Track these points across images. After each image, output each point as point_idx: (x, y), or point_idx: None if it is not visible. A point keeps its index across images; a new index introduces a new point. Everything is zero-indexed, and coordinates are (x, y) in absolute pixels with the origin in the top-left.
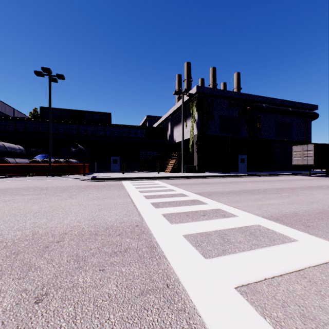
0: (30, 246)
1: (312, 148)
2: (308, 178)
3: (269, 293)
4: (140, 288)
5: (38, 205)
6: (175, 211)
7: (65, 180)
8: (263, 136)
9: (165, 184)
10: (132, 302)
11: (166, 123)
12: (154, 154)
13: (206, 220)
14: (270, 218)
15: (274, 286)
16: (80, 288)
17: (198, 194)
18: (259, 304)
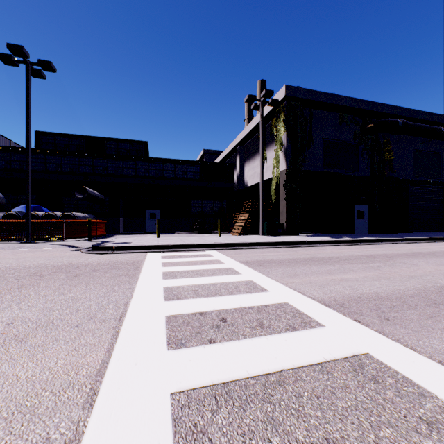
0: None
1: None
2: None
3: None
4: None
5: None
6: None
7: (43, 250)
8: (396, 174)
9: (233, 262)
10: None
11: (232, 157)
12: (214, 205)
13: None
14: None
15: None
16: None
17: (340, 308)
18: None
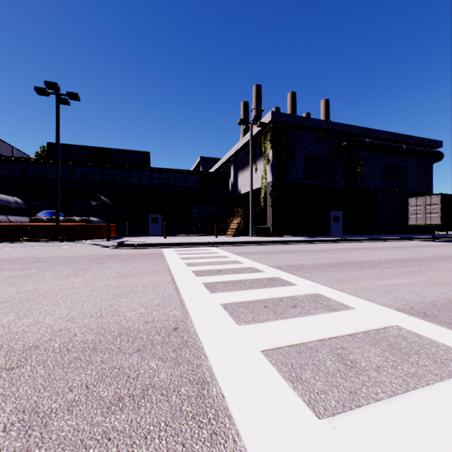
0: None
1: (439, 201)
2: (433, 244)
3: None
4: None
5: (16, 288)
6: (244, 297)
7: (79, 247)
8: (366, 184)
9: (226, 252)
10: None
11: (227, 166)
12: (211, 210)
13: (301, 317)
14: (411, 312)
15: None
16: None
17: (278, 268)
18: None
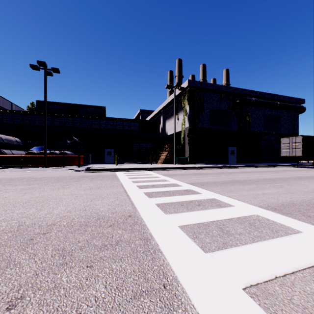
0: (13, 238)
1: (301, 140)
2: (296, 169)
3: (283, 295)
4: (133, 290)
5: (30, 195)
6: (169, 200)
7: (60, 171)
8: (253, 129)
9: (158, 174)
10: (123, 308)
11: (158, 116)
12: (147, 146)
13: (202, 210)
14: (267, 208)
15: (288, 286)
16: (62, 289)
17: (191, 184)
18: (275, 310)
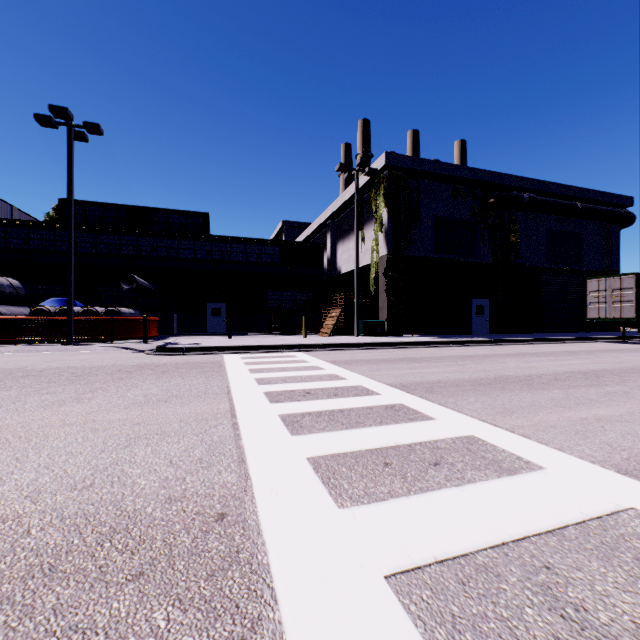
0: None
1: (633, 283)
2: (626, 348)
3: None
4: None
5: None
6: (348, 445)
7: (99, 353)
8: (524, 260)
9: (319, 361)
10: None
11: (321, 234)
12: (298, 298)
13: (452, 488)
14: None
15: None
16: None
17: (401, 387)
18: None
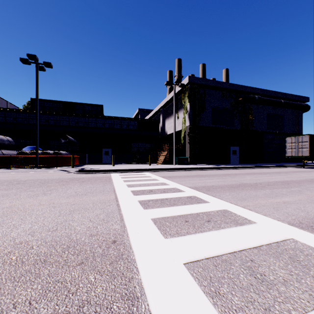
0: None
1: (308, 139)
2: (304, 170)
3: None
4: None
5: None
6: (169, 213)
7: (51, 172)
8: (256, 128)
9: (156, 176)
10: None
11: (157, 115)
12: (146, 146)
13: (214, 231)
14: (301, 226)
15: None
16: None
17: (195, 188)
18: None
